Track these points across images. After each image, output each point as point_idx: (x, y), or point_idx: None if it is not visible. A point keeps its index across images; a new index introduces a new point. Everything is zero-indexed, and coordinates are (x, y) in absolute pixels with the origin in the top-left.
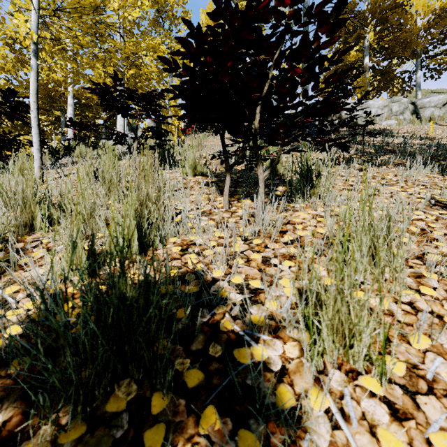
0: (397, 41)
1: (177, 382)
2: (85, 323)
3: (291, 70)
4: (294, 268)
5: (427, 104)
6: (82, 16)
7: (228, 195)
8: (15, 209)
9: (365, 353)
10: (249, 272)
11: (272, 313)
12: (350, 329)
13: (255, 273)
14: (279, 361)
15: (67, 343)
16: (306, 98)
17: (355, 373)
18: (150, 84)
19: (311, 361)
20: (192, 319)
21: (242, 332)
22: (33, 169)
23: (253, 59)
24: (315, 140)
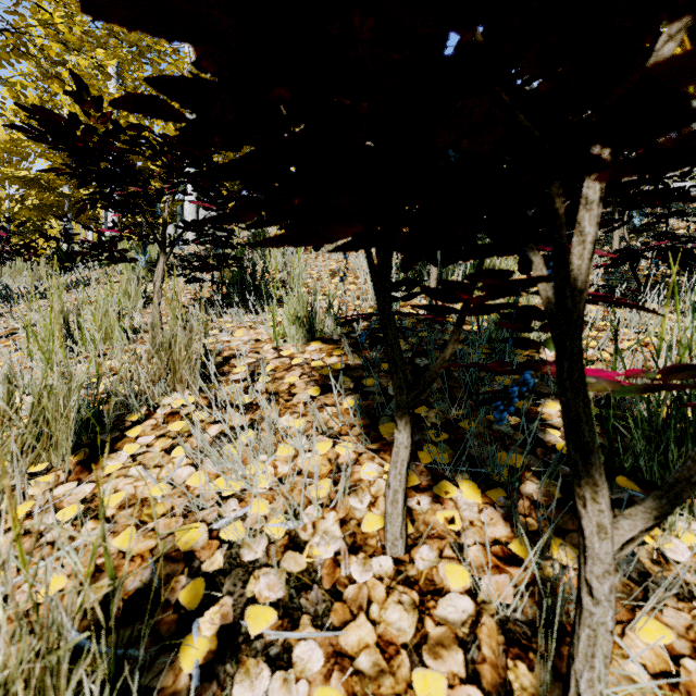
0: None
1: None
2: None
3: None
4: None
5: None
6: None
7: (404, 500)
8: None
9: None
10: None
11: None
12: None
13: None
14: None
15: None
16: None
17: None
18: None
19: None
20: None
21: None
22: None
23: None
24: None
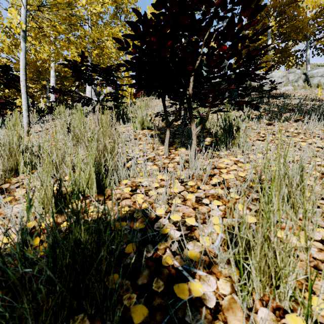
0: (292, 28)
1: (124, 317)
2: (47, 262)
3: (219, 47)
4: (222, 207)
5: (315, 74)
6: (58, 10)
7: (168, 145)
8: (3, 158)
9: (291, 294)
10: (185, 210)
11: (206, 249)
12: (277, 271)
13: (191, 211)
14: (214, 297)
15: (23, 292)
16: (231, 69)
17: (282, 311)
18: (110, 61)
19: (242, 299)
20: (139, 254)
21: (180, 267)
22: (22, 124)
23: (188, 39)
24: (237, 102)
